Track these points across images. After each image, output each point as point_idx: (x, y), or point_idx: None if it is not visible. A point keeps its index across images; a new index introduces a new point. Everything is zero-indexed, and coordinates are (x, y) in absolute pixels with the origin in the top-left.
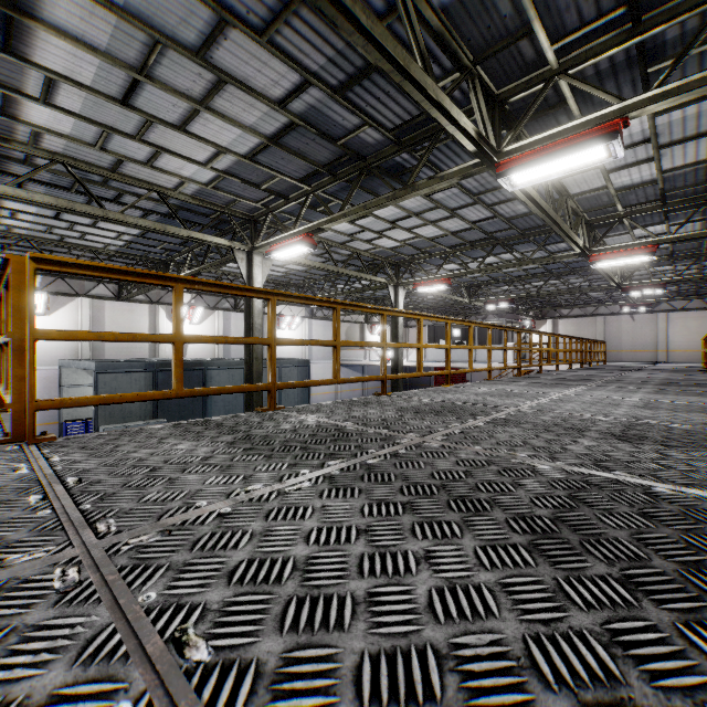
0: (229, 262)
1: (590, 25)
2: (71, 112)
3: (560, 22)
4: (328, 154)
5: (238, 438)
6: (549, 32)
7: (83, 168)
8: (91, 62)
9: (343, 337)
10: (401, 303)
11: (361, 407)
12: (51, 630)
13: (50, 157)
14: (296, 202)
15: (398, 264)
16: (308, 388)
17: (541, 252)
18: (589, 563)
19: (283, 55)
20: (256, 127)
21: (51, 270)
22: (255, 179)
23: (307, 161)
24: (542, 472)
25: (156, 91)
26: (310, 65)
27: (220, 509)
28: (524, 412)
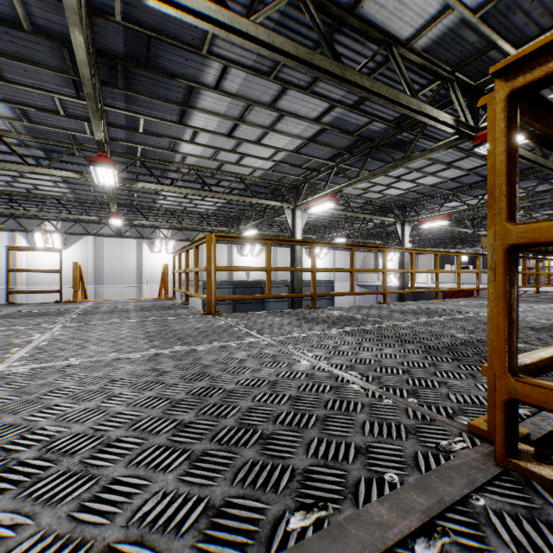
0: (279, 215)
1: (548, 31)
2: (202, 144)
3: (521, 34)
4: (347, 141)
5: (300, 318)
6: (512, 41)
7: (203, 171)
8: (215, 120)
9: (360, 263)
10: (407, 236)
11: (367, 309)
12: (269, 348)
13: (188, 168)
14: (325, 173)
15: (404, 206)
16: (333, 302)
17: (545, 185)
18: (444, 355)
19: (318, 96)
20: (301, 134)
21: (221, 240)
22: (298, 163)
23: (333, 148)
24: (457, 337)
25: (246, 126)
26: (335, 97)
27: (302, 335)
28: (480, 315)
